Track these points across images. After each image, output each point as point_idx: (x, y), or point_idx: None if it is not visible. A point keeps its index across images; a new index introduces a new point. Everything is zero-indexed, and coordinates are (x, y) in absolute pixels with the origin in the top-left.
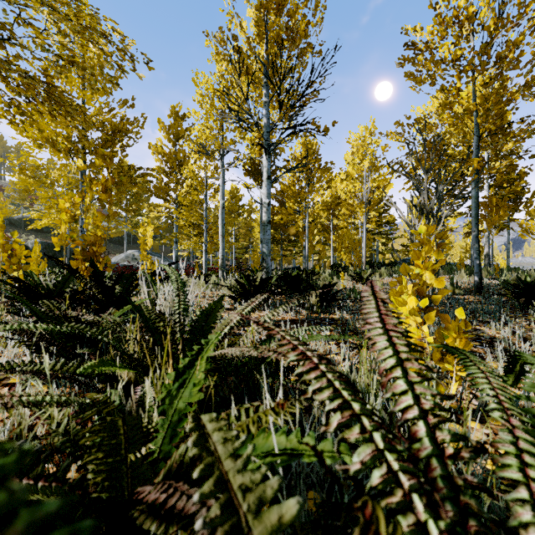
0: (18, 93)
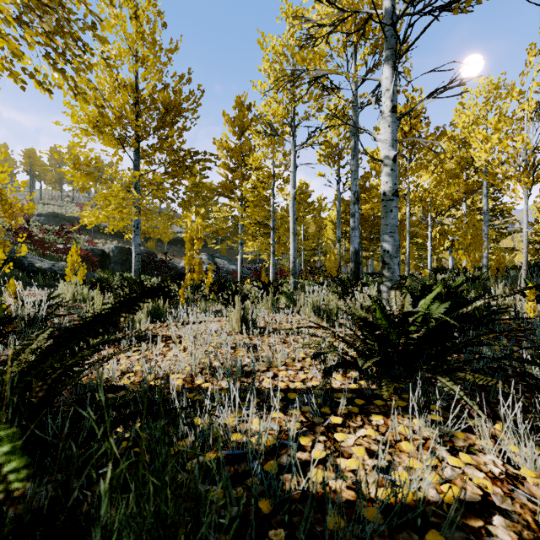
0: None
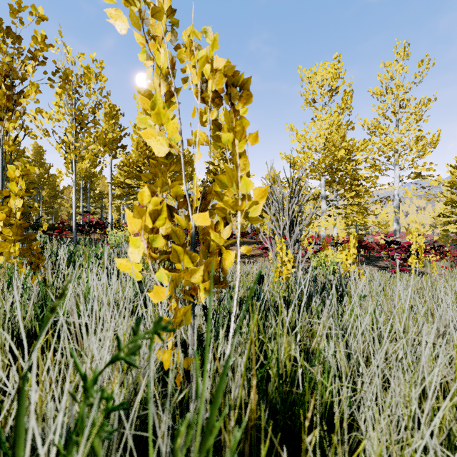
0: None
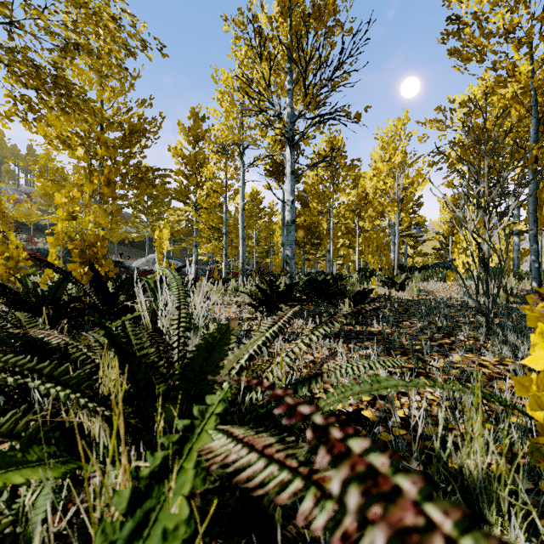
0: (24, 84)
